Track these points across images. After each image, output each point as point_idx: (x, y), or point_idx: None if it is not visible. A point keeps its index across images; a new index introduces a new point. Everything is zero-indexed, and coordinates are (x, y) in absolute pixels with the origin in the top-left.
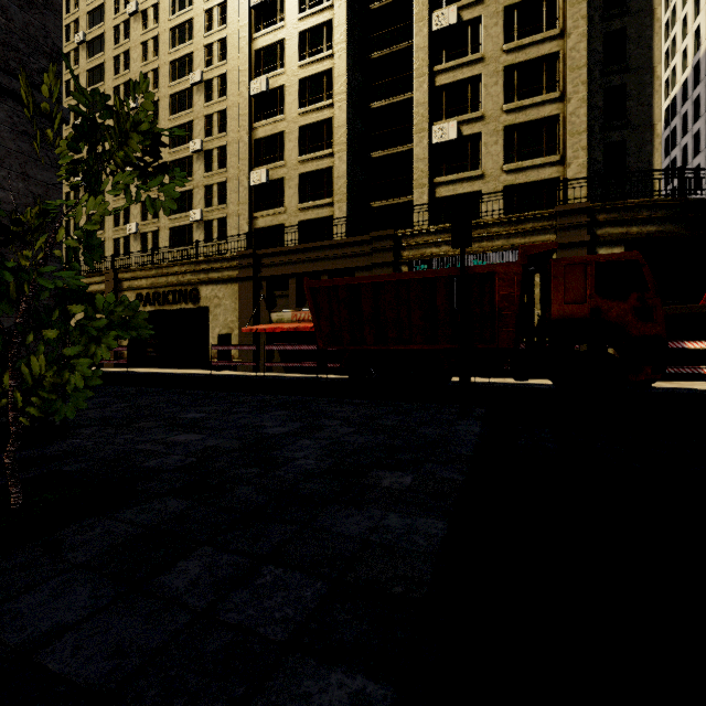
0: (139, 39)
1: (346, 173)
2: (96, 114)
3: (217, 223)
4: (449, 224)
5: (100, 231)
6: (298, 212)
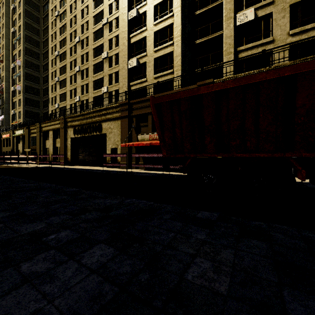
0: (80, 8)
1: (181, 53)
2: (63, 47)
3: (114, 92)
4: (253, 70)
5: (64, 101)
6: (153, 79)
